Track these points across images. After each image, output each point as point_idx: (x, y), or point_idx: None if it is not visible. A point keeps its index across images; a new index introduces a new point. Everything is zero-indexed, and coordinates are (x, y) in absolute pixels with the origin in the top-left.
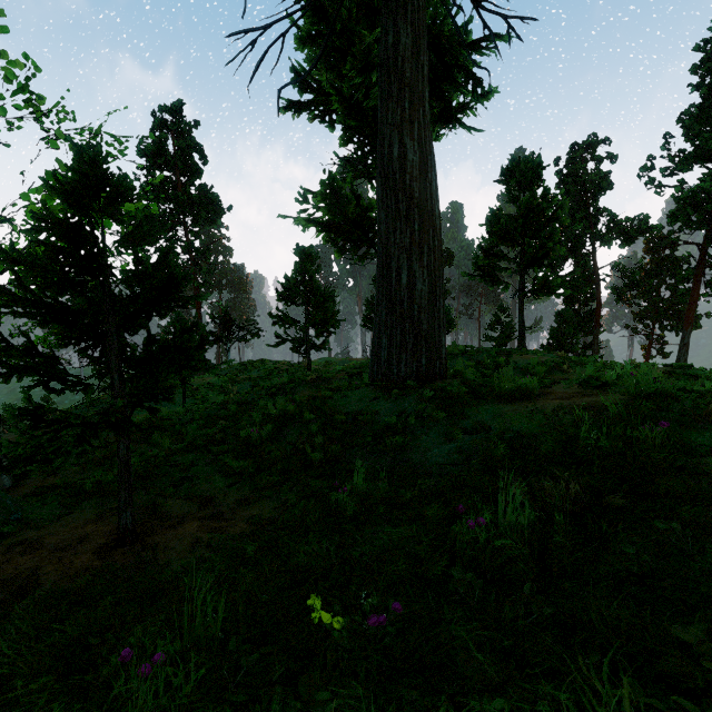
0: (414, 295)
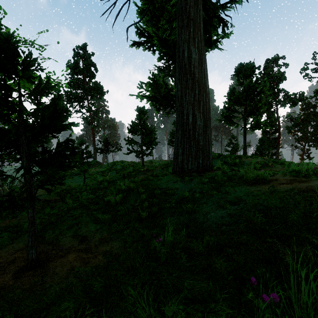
0: (195, 127)
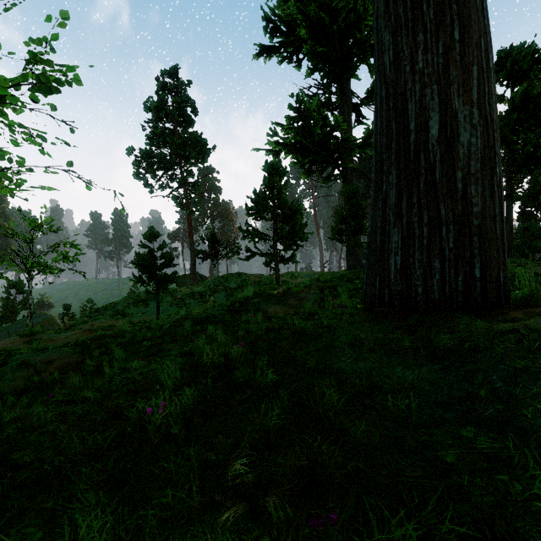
0: (455, 153)
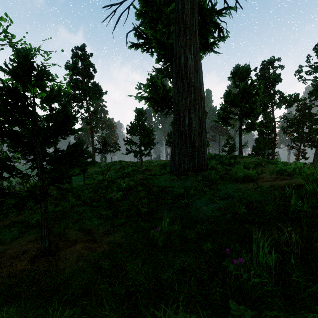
0: (191, 129)
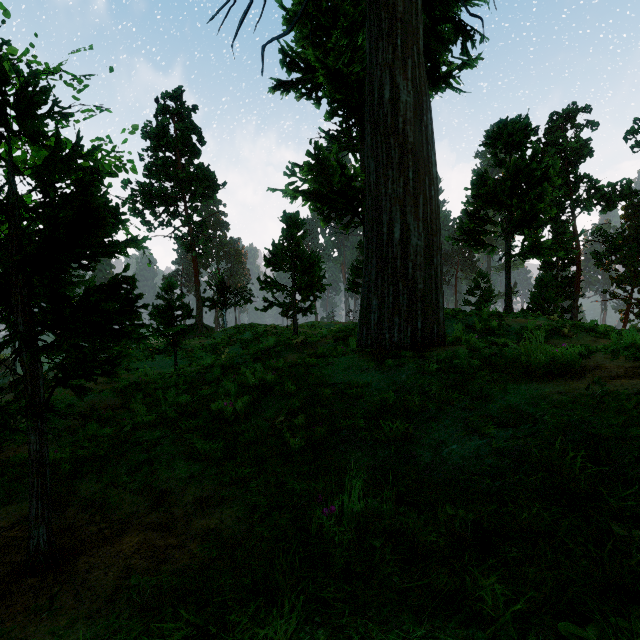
0: (408, 251)
